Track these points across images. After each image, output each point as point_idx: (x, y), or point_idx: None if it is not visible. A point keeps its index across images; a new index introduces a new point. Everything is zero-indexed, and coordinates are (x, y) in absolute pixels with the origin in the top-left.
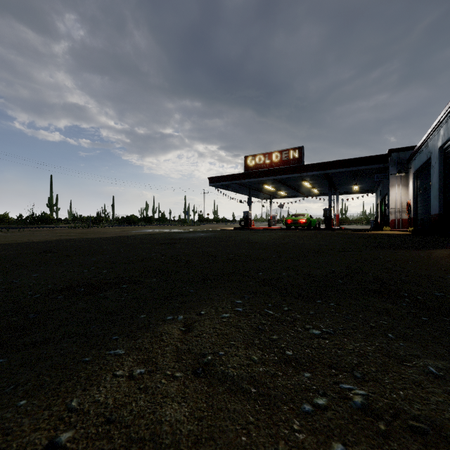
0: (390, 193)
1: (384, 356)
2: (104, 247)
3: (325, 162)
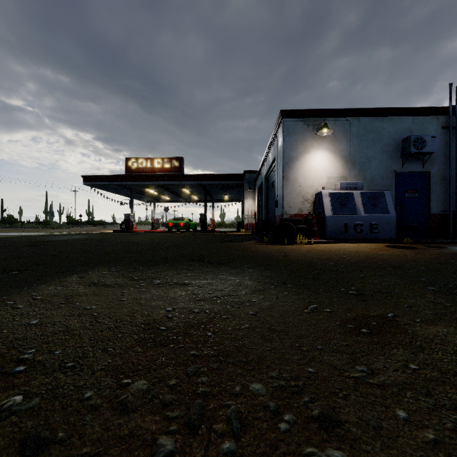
0: (245, 203)
1: (175, 274)
2: None
3: (200, 174)
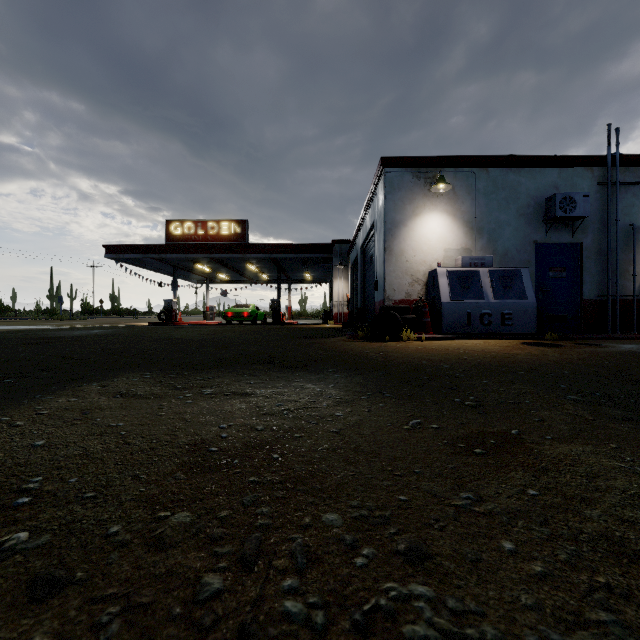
0: (334, 285)
1: (233, 381)
2: None
3: (272, 244)
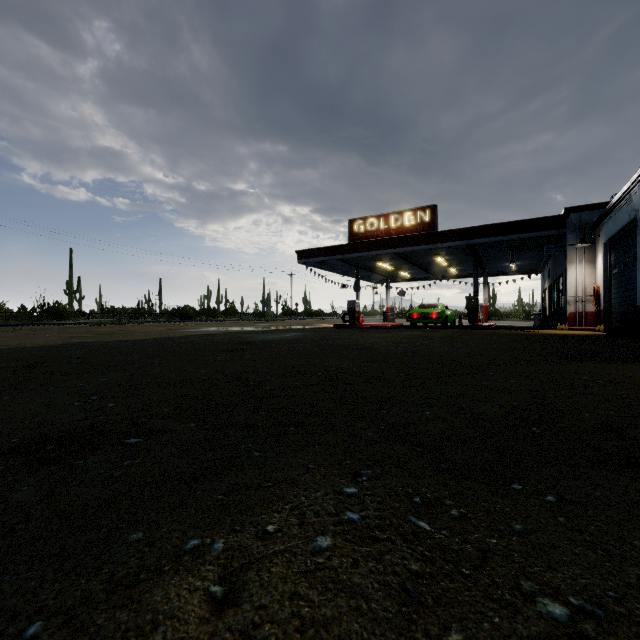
0: (568, 273)
1: None
2: (129, 358)
3: (470, 228)
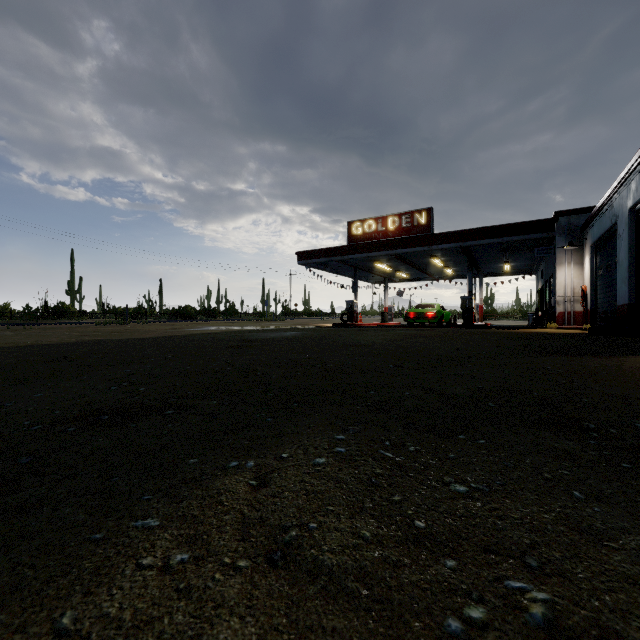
0: (557, 274)
1: (571, 531)
2: (144, 353)
3: (464, 230)
